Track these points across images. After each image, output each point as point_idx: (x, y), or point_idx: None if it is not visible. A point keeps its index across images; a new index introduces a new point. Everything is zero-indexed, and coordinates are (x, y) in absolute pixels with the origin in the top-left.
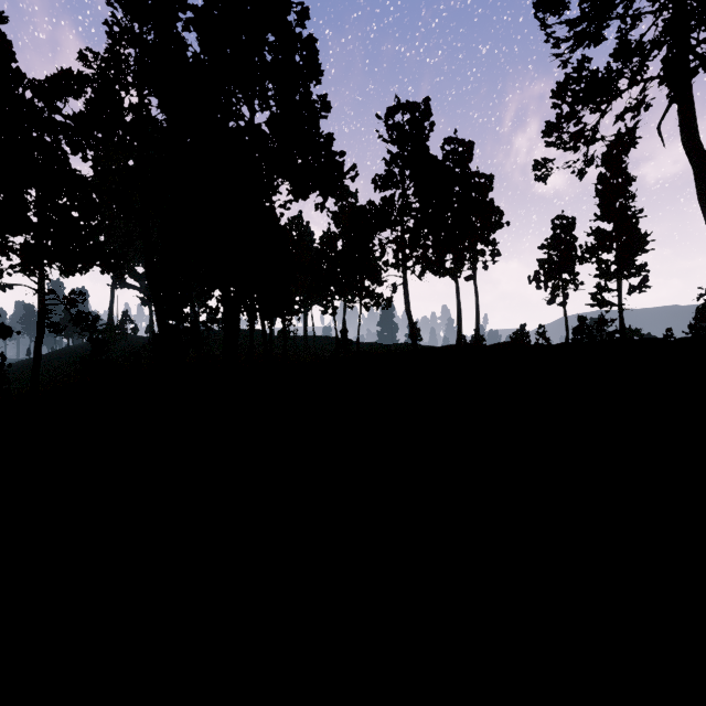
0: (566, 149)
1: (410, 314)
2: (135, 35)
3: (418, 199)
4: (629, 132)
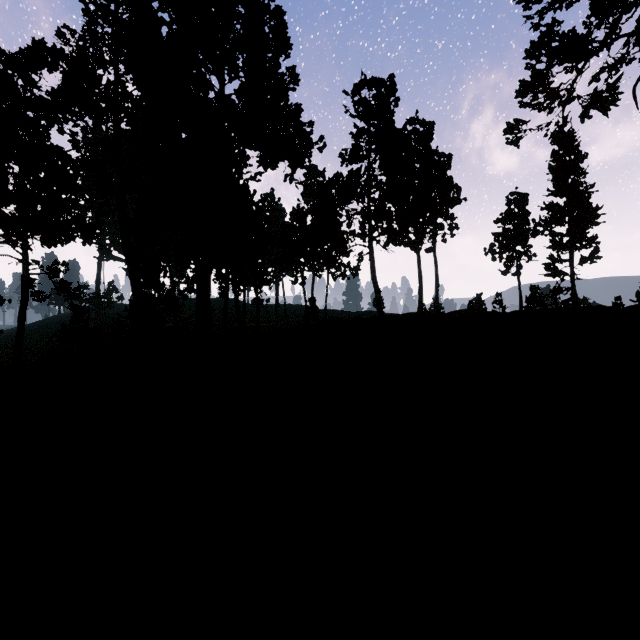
0: (540, 110)
1: (376, 283)
2: (110, 13)
3: (384, 170)
4: (611, 88)
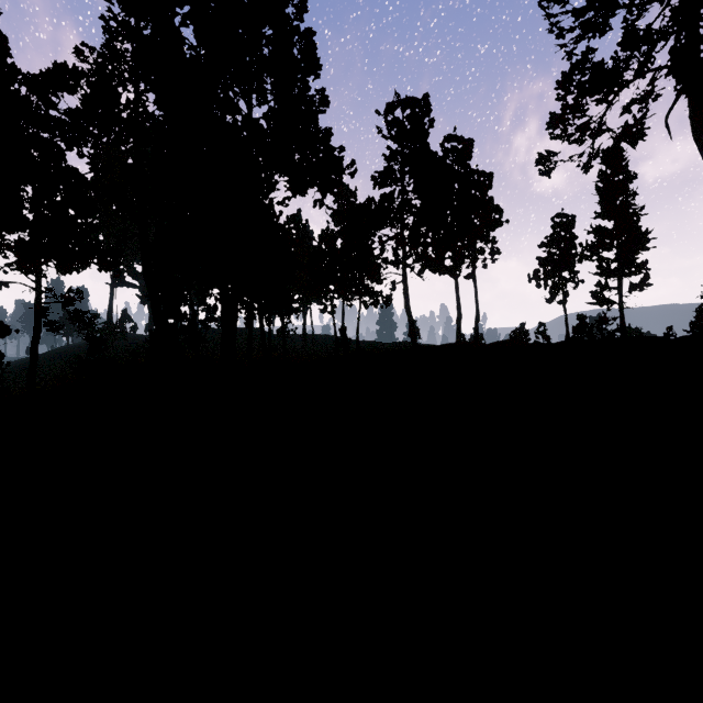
0: (571, 142)
1: (410, 312)
2: (131, 30)
3: (418, 195)
4: (637, 123)
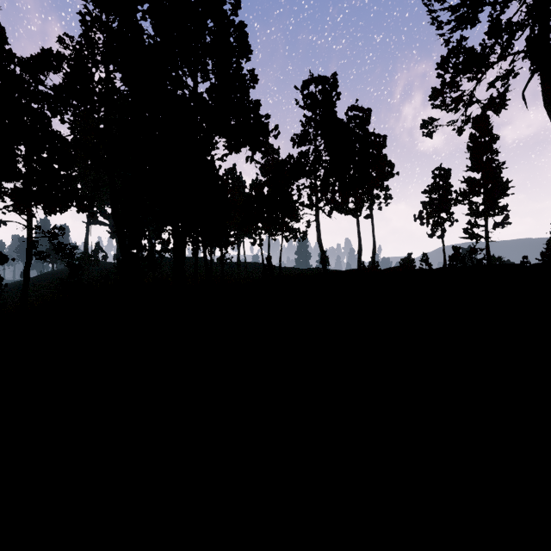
0: (448, 110)
1: (321, 245)
2: (102, 23)
3: (328, 153)
4: (500, 96)
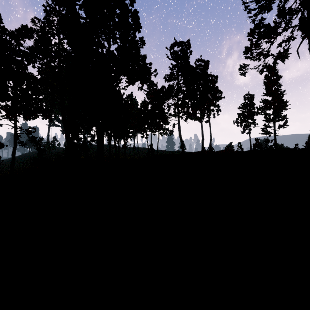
0: (254, 60)
1: (181, 137)
2: (56, 11)
3: (185, 85)
4: (285, 51)
